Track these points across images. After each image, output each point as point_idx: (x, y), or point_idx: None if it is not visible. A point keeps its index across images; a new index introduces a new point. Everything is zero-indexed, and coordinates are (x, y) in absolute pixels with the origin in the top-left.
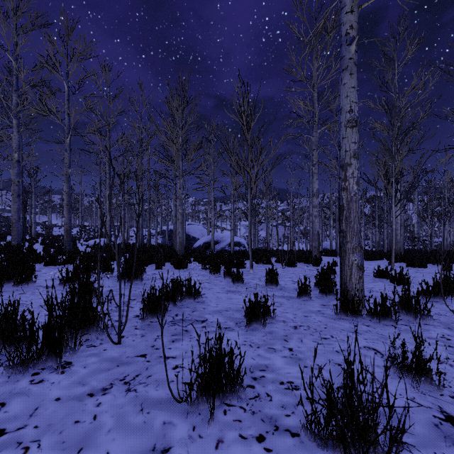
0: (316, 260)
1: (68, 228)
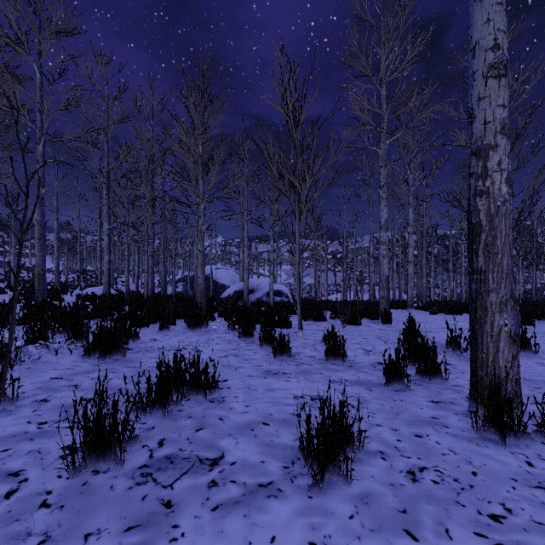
0: (386, 316)
1: (40, 271)
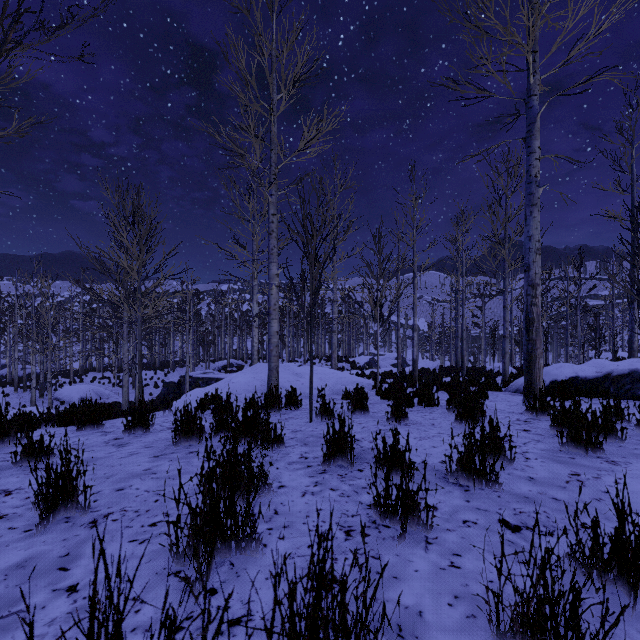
0: (79, 375)
1: None
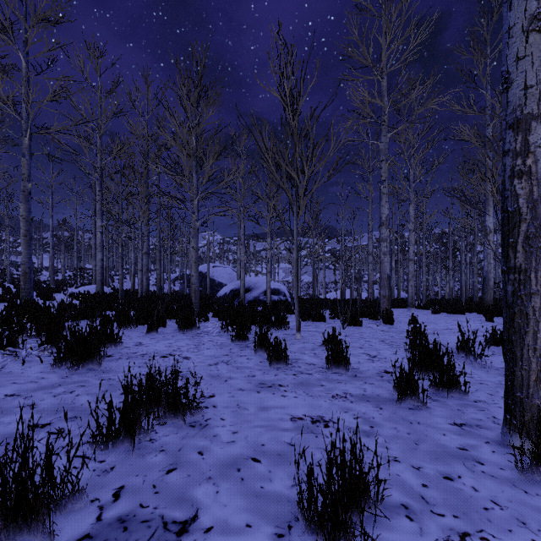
0: (388, 316)
1: (27, 269)
